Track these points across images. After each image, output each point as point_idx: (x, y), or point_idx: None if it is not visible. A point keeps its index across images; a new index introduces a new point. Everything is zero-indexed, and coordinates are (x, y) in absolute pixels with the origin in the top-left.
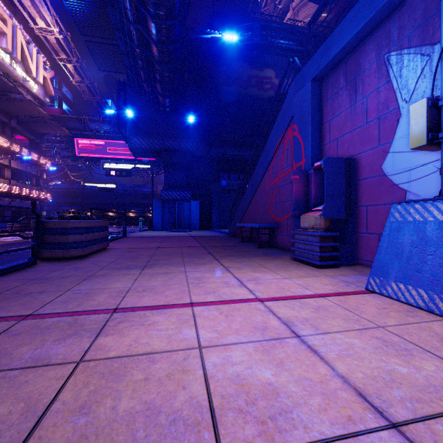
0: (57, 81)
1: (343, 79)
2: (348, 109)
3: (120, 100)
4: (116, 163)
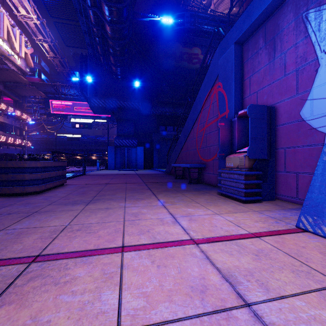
0: (37, 57)
1: (262, 40)
2: (267, 65)
3: (82, 70)
4: (80, 118)
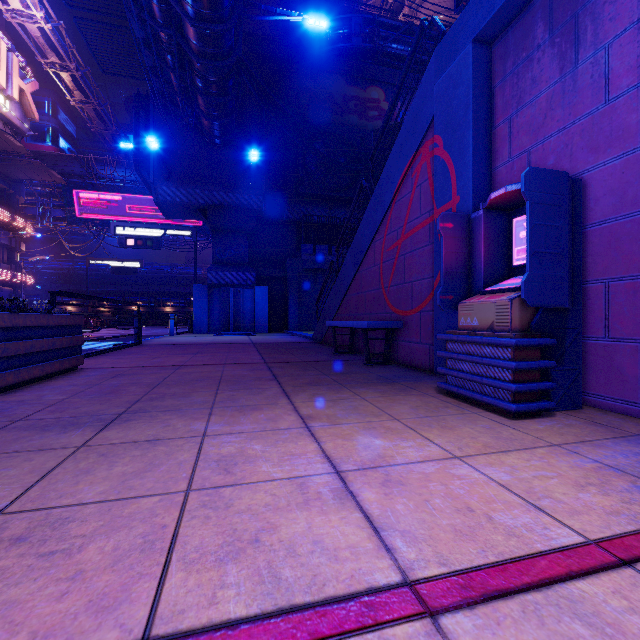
0: (50, 103)
1: (544, 26)
2: (556, 85)
3: (139, 124)
4: (136, 227)
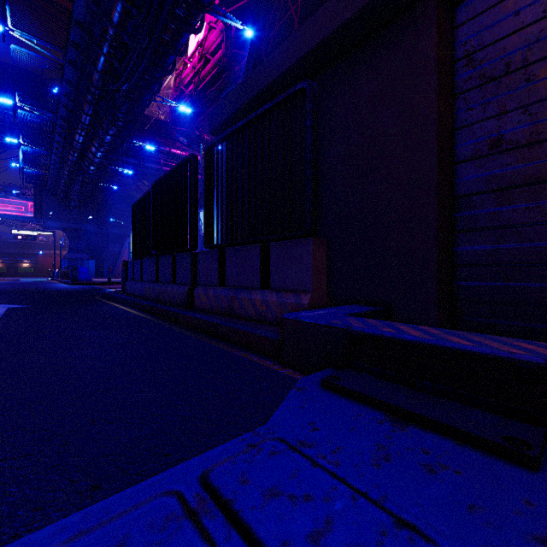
0: None
1: None
2: None
3: (37, 197)
4: (23, 230)
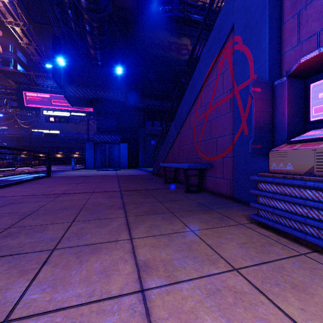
0: (12, 46)
1: None
2: None
3: (55, 53)
4: (55, 111)
